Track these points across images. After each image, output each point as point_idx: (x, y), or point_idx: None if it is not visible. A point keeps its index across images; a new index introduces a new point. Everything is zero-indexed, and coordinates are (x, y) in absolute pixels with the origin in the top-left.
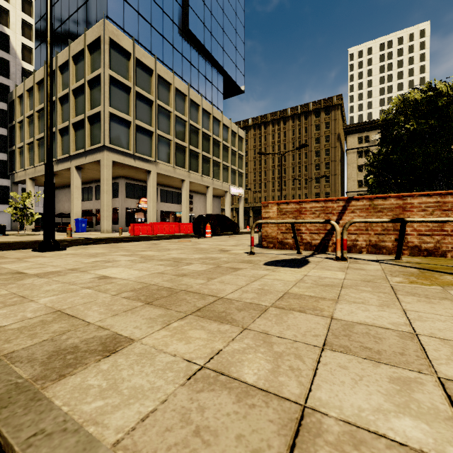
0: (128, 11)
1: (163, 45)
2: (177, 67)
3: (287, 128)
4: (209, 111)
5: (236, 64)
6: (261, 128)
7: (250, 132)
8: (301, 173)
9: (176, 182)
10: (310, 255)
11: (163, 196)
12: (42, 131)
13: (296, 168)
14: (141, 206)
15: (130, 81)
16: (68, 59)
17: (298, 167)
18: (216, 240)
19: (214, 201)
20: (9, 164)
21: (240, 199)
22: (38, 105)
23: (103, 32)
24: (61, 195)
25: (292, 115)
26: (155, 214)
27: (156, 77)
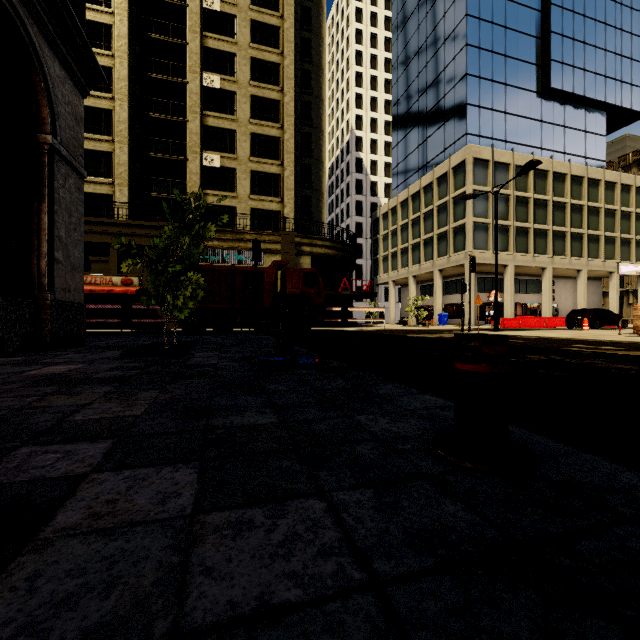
0: (483, 116)
1: (518, 125)
2: (534, 139)
3: None
4: (581, 175)
5: (631, 82)
6: None
7: None
8: None
9: (534, 270)
10: None
11: (514, 286)
12: (404, 241)
13: None
14: (491, 299)
15: (489, 185)
16: (431, 181)
17: None
18: (594, 331)
19: (589, 285)
20: (373, 270)
21: (639, 280)
22: (400, 220)
23: (468, 156)
24: (408, 292)
25: None
26: (512, 308)
27: (514, 169)
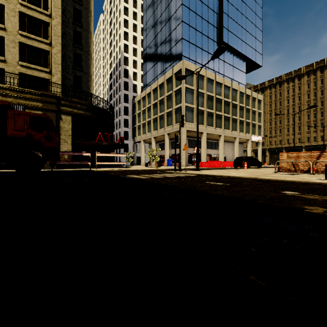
0: (191, 47)
1: (208, 57)
2: (215, 67)
3: (301, 83)
4: (236, 89)
5: (255, 49)
6: (276, 87)
7: (266, 92)
8: (317, 118)
9: (215, 136)
10: (301, 174)
11: (206, 145)
12: (149, 117)
13: (311, 114)
14: (195, 152)
15: (194, 86)
16: (163, 81)
17: (313, 114)
18: (252, 169)
19: (238, 146)
20: (133, 134)
21: (258, 144)
22: (147, 105)
23: (183, 66)
24: None
25: (307, 72)
26: (205, 156)
27: (206, 79)
